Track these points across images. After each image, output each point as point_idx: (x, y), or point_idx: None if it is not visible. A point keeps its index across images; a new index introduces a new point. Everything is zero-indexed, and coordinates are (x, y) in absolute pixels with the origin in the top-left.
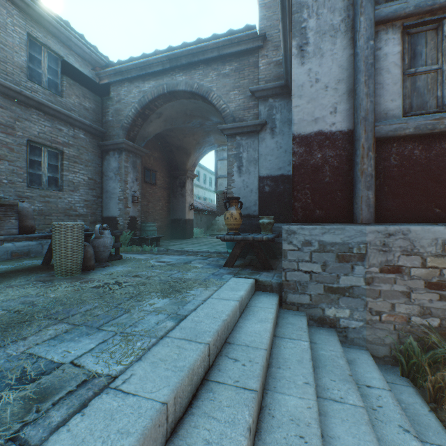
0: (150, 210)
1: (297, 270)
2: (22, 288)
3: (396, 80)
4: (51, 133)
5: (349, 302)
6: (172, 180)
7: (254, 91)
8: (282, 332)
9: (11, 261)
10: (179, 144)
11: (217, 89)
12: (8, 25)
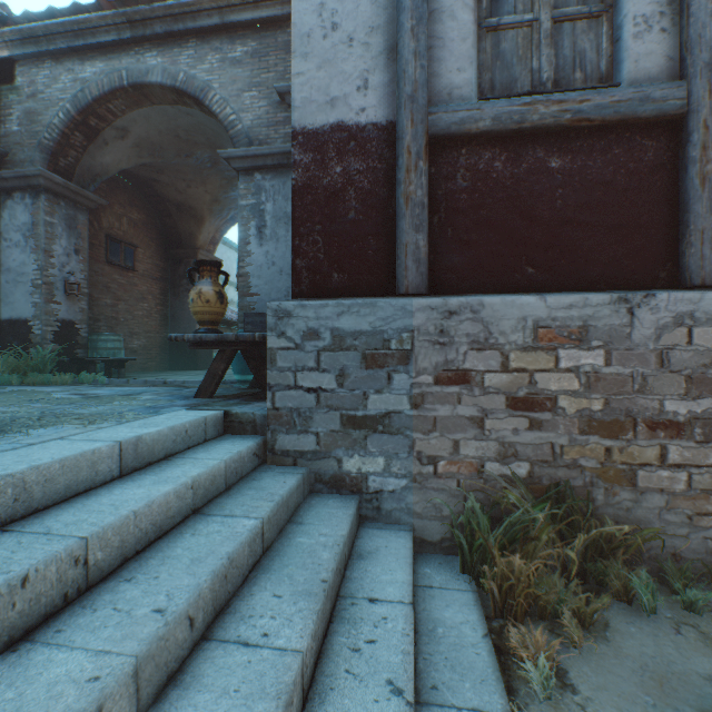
0: (121, 315)
1: (294, 386)
2: None
3: (467, 33)
4: None
5: (384, 444)
6: (172, 265)
7: (284, 93)
8: (222, 505)
9: None
10: (180, 200)
11: (220, 86)
12: None
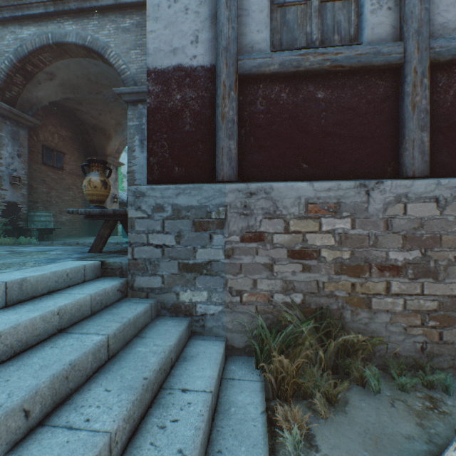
0: (53, 199)
1: (147, 244)
2: None
3: (263, 7)
4: None
5: (207, 282)
6: None
7: None
8: (83, 326)
9: None
10: (95, 123)
11: (115, 45)
12: None
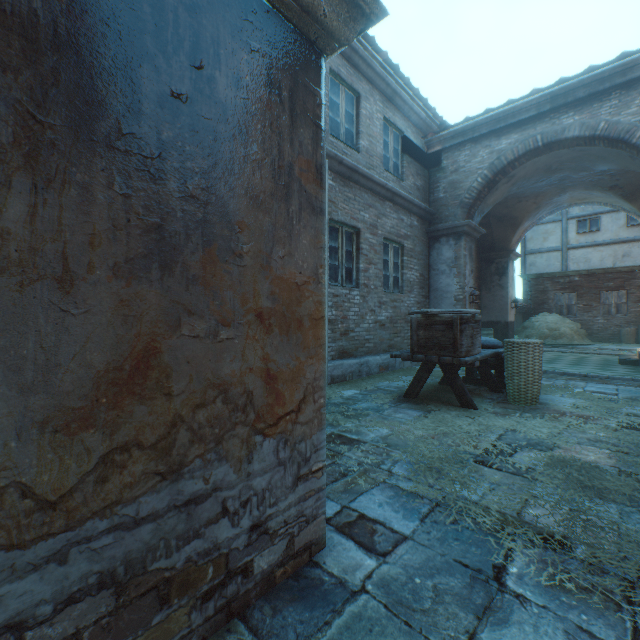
0: None
1: None
2: (519, 417)
3: None
4: (396, 226)
5: None
6: (482, 265)
7: None
8: None
9: (387, 376)
10: (503, 213)
11: None
12: (373, 114)
